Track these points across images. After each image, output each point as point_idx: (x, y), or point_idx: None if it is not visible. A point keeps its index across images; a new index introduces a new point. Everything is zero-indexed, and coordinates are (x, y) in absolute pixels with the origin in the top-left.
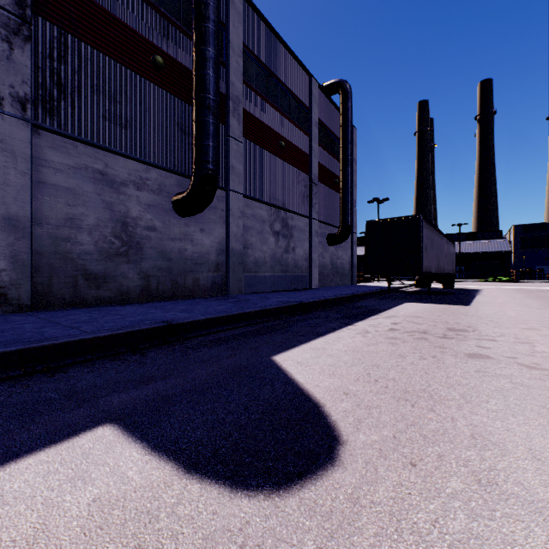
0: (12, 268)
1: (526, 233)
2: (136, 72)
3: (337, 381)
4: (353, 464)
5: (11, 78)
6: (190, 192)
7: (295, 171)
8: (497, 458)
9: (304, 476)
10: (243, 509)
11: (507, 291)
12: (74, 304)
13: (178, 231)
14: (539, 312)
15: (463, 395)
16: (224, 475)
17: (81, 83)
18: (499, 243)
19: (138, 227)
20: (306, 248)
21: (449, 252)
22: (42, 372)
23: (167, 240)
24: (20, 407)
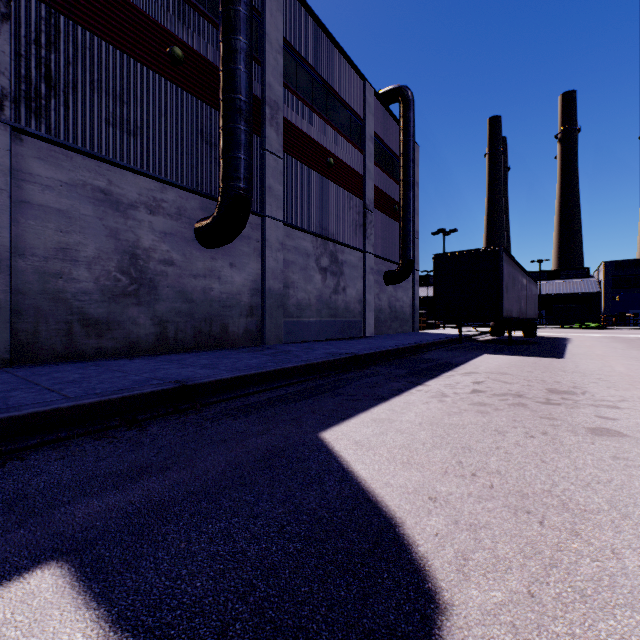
0: None
1: (618, 271)
2: (149, 66)
3: (416, 475)
4: None
5: None
6: (217, 217)
7: (346, 194)
8: None
9: None
10: None
11: (602, 339)
12: (67, 358)
13: (202, 265)
14: None
15: (613, 503)
16: None
17: (78, 78)
18: (586, 282)
19: (151, 261)
20: (359, 288)
21: (531, 293)
22: None
23: (188, 277)
24: None
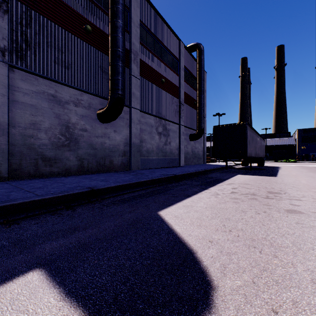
0: None
1: (304, 134)
2: (75, 35)
3: (203, 231)
4: (226, 311)
5: None
6: (108, 108)
7: (170, 96)
8: None
9: None
10: None
11: (296, 167)
12: (35, 176)
13: (100, 131)
14: None
15: (294, 243)
16: None
17: (40, 40)
18: (289, 139)
19: (76, 129)
20: (177, 142)
21: (261, 145)
22: (3, 224)
23: (94, 137)
24: None
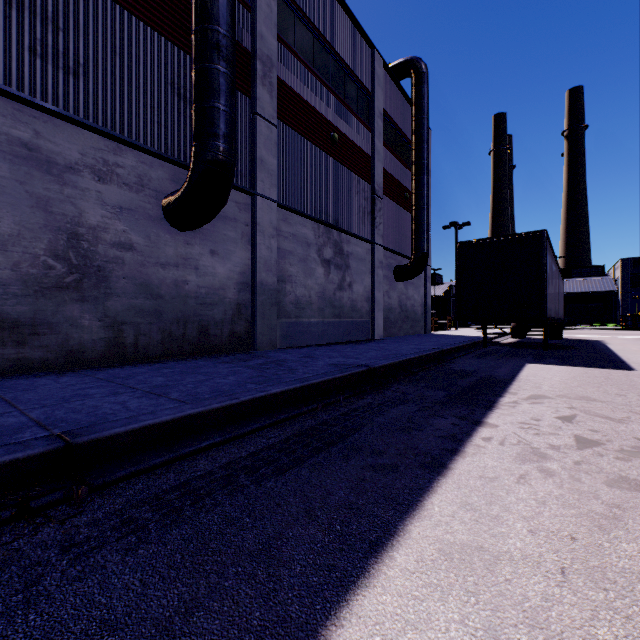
0: None
1: (637, 269)
2: None
3: None
4: None
5: None
6: (188, 187)
7: (352, 176)
8: None
9: None
10: None
11: None
12: None
13: (173, 252)
14: None
15: None
16: None
17: None
18: (602, 281)
19: (100, 243)
20: (367, 284)
21: (560, 290)
22: None
23: (154, 266)
24: None
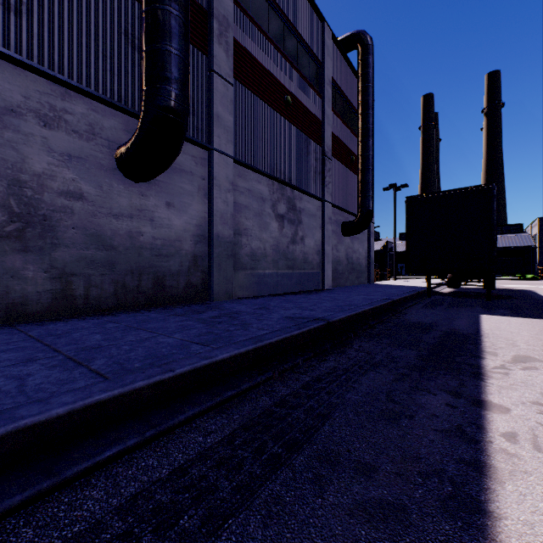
0: None
1: None
2: None
3: None
4: None
5: None
6: (139, 134)
7: (304, 138)
8: None
9: None
10: None
11: None
12: None
13: (127, 203)
14: None
15: None
16: None
17: None
18: (520, 237)
19: (46, 191)
20: (318, 238)
21: None
22: None
23: (106, 216)
24: None
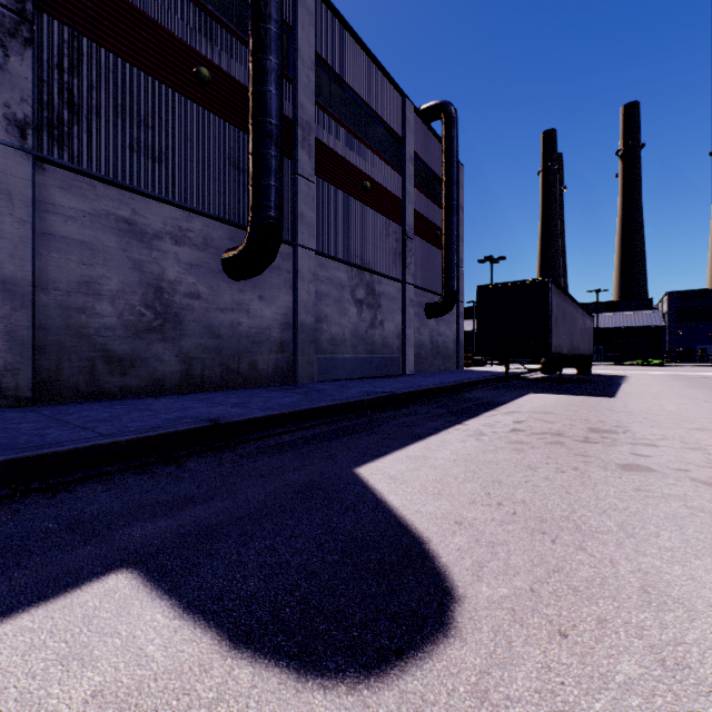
0: (7, 347)
1: (684, 302)
2: (174, 88)
3: (445, 504)
4: (476, 634)
5: (6, 94)
6: (246, 247)
7: (384, 220)
8: (683, 624)
9: (404, 654)
10: (315, 711)
11: (661, 378)
12: (91, 396)
13: (230, 299)
14: (708, 406)
15: (622, 526)
16: (287, 652)
17: (101, 102)
18: (649, 315)
19: (177, 294)
20: (398, 321)
21: (585, 327)
22: (39, 491)
23: (215, 311)
24: (2, 543)
